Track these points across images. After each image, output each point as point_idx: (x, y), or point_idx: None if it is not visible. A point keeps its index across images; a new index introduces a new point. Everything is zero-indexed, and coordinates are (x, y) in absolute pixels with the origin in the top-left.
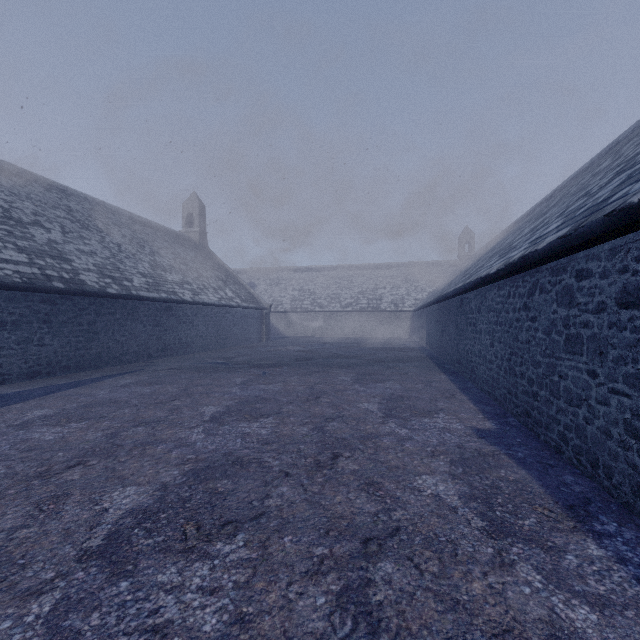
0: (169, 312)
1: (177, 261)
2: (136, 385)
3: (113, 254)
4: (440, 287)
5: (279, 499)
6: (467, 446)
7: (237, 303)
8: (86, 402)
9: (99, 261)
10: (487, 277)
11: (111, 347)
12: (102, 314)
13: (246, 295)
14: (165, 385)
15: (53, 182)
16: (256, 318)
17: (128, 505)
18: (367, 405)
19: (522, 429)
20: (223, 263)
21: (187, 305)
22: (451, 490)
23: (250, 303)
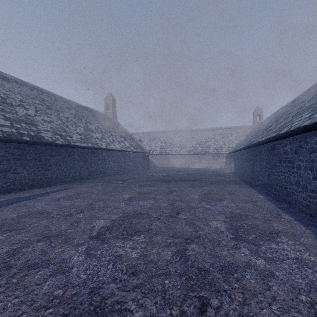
0: (93, 154)
1: (99, 127)
2: (63, 199)
3: (63, 122)
4: (245, 139)
5: None
6: None
7: (131, 149)
8: (24, 213)
9: (54, 126)
10: (314, 124)
11: (59, 174)
12: (53, 155)
13: (136, 145)
14: (80, 199)
15: (35, 86)
16: (141, 157)
17: None
18: (216, 224)
19: None
20: (124, 128)
21: (103, 150)
22: None
23: (138, 149)
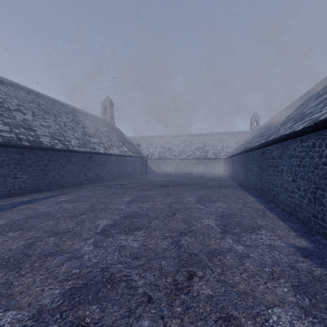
0: (91, 159)
1: (97, 131)
2: (65, 202)
3: (61, 127)
4: (242, 145)
5: None
6: (298, 267)
7: (129, 154)
8: (29, 215)
9: (52, 131)
10: (292, 134)
11: (57, 178)
12: (52, 160)
13: (134, 150)
14: (82, 202)
15: (31, 89)
16: (140, 162)
17: None
18: (208, 221)
19: None
20: (122, 133)
21: (101, 155)
22: None
23: (136, 154)
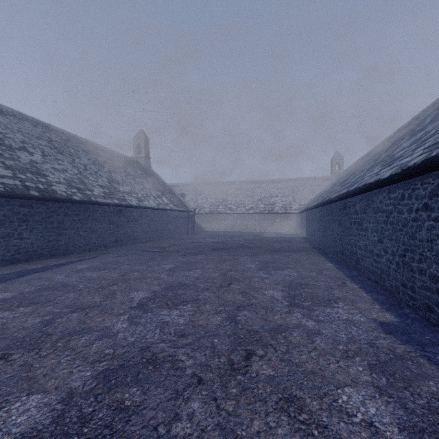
0: (120, 214)
1: (128, 177)
2: (88, 270)
3: (80, 171)
4: (319, 195)
5: (188, 423)
6: (378, 344)
7: (171, 207)
8: (43, 286)
9: (68, 176)
10: (377, 182)
11: (76, 239)
12: (69, 215)
13: (177, 202)
14: (110, 270)
15: (39, 121)
16: (184, 218)
17: (20, 427)
18: (272, 292)
19: (424, 323)
20: (161, 179)
21: (134, 209)
22: (385, 415)
23: (180, 207)
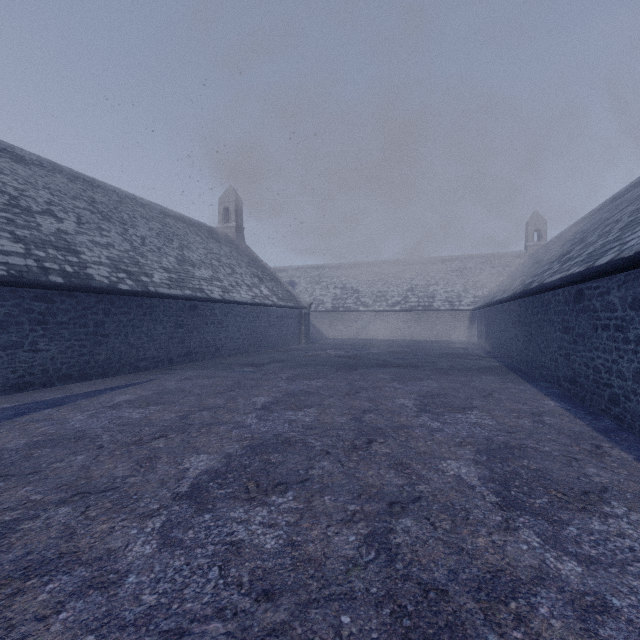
0: (194, 311)
1: (209, 256)
2: (129, 405)
3: (134, 247)
4: (510, 281)
5: None
6: None
7: (273, 302)
8: (42, 436)
9: (115, 254)
10: None
11: (124, 352)
12: (112, 314)
13: (284, 293)
14: (164, 406)
15: (79, 174)
16: (294, 318)
17: None
18: (456, 467)
19: None
20: (260, 259)
21: (215, 304)
22: None
23: (288, 302)
